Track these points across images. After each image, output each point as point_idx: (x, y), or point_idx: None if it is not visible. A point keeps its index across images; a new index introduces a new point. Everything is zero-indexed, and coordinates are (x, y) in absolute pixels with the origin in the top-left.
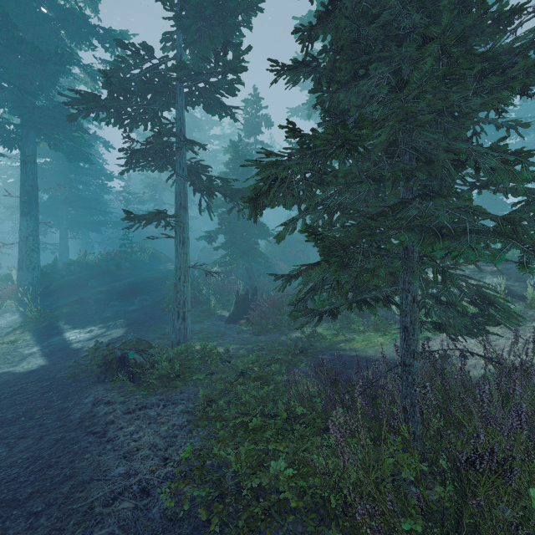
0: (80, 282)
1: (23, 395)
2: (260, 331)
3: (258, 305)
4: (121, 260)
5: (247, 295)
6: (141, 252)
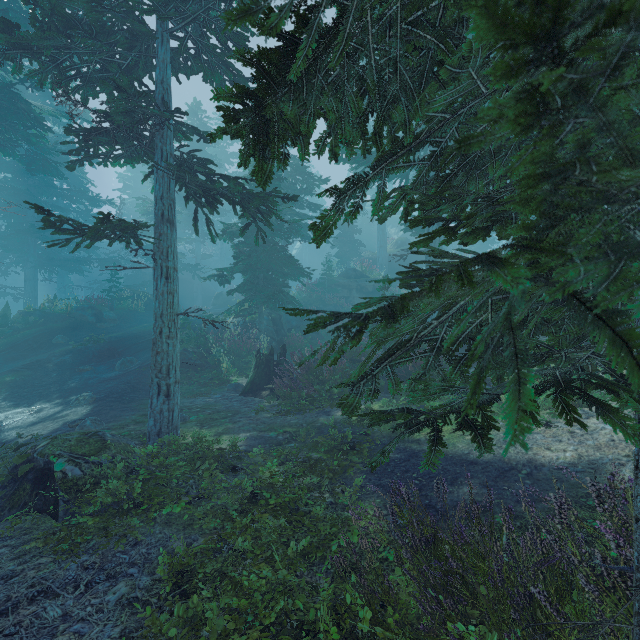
0: (41, 338)
1: None
2: (289, 409)
3: (287, 370)
4: (104, 308)
5: (271, 356)
6: (134, 299)
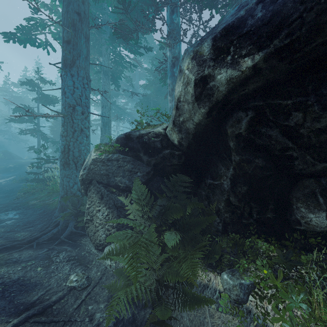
0: None
1: (0, 186)
2: None
3: None
4: None
5: None
6: (2, 154)
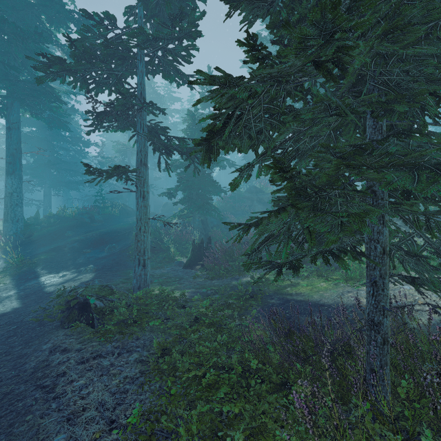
0: (58, 232)
1: None
2: (213, 276)
3: (212, 252)
4: (95, 213)
5: (202, 244)
6: (112, 207)
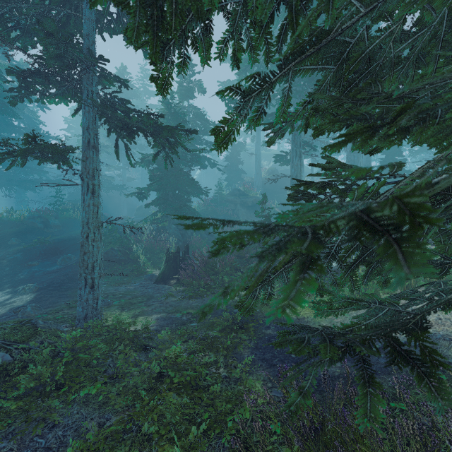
0: None
1: None
2: (191, 295)
3: (190, 263)
4: (50, 217)
5: (178, 253)
6: (74, 210)
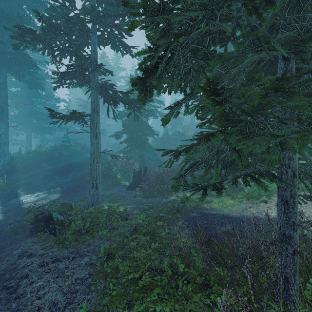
0: (35, 163)
1: None
2: (149, 195)
3: (148, 178)
4: (62, 150)
5: (140, 172)
6: (76, 146)
